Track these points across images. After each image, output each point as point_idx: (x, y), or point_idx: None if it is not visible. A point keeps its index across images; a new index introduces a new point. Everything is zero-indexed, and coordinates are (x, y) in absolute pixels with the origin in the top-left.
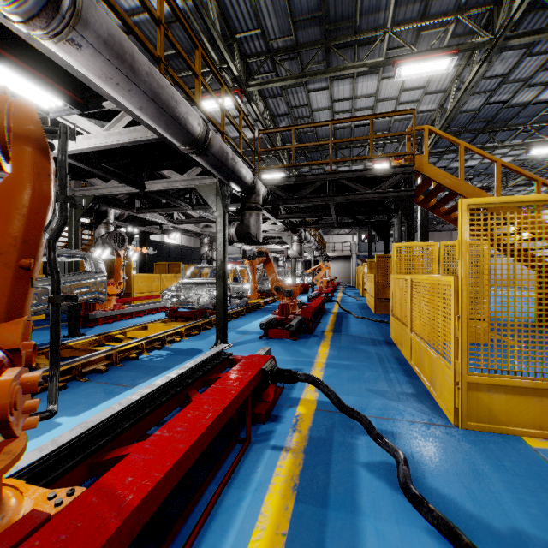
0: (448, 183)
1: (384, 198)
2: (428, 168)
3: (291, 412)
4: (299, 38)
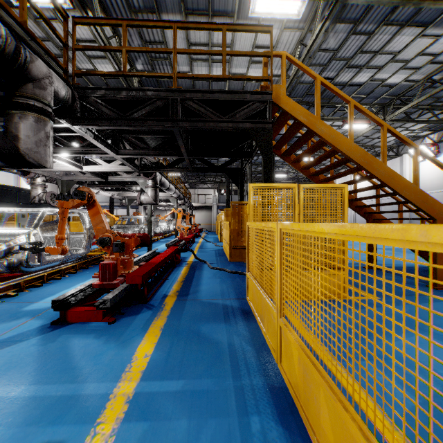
0: (305, 120)
1: (239, 128)
2: (286, 100)
3: None
4: None
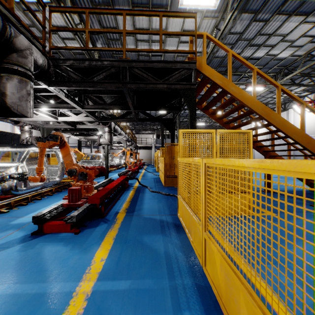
0: (220, 82)
1: (172, 89)
2: (206, 68)
3: None
4: None
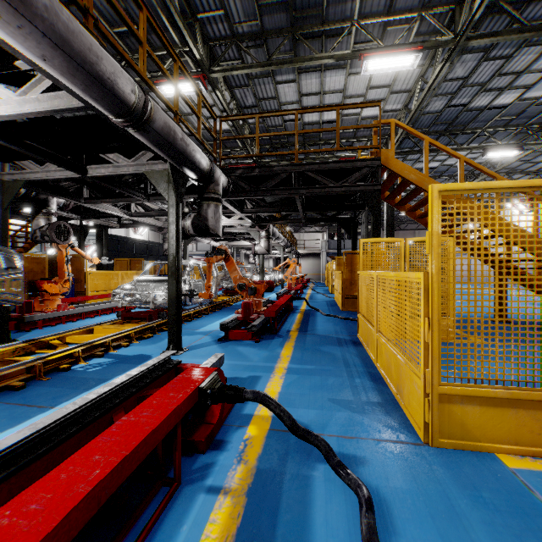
0: (413, 178)
1: (351, 192)
2: (394, 162)
3: (240, 434)
4: (265, 24)
